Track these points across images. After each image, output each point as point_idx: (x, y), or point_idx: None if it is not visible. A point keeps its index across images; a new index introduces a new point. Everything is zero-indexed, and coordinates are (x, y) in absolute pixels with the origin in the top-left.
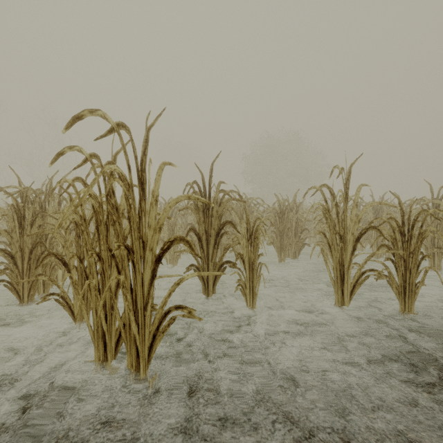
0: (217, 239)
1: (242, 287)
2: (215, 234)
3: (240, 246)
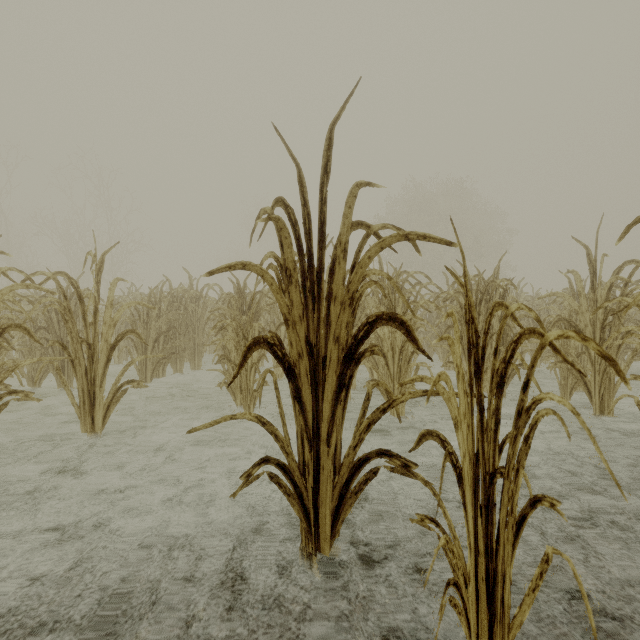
0: (345, 373)
1: (456, 586)
2: (340, 356)
3: (389, 372)
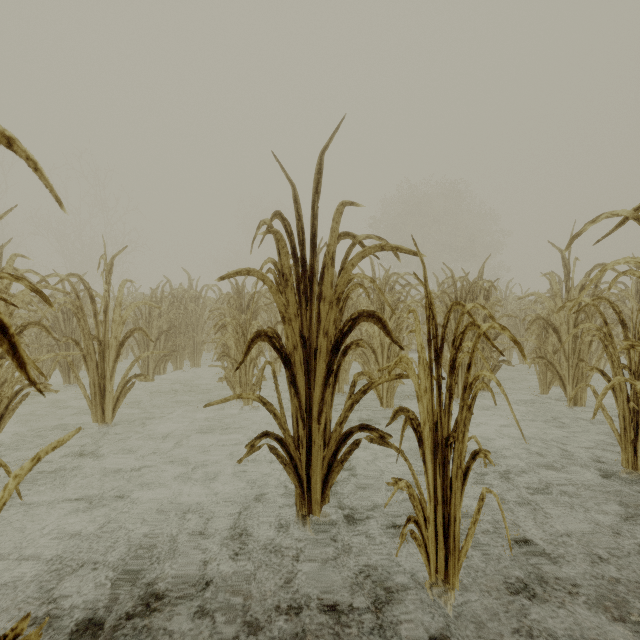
0: (333, 361)
1: (417, 524)
2: (329, 347)
3: (378, 367)
